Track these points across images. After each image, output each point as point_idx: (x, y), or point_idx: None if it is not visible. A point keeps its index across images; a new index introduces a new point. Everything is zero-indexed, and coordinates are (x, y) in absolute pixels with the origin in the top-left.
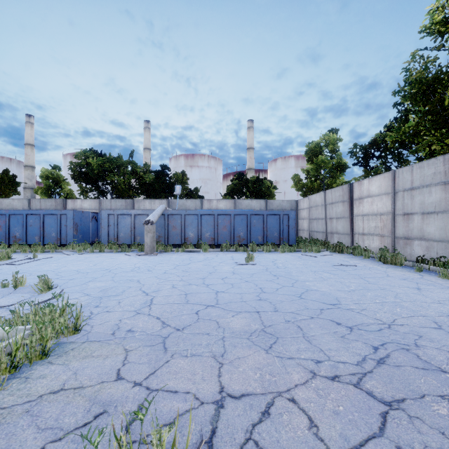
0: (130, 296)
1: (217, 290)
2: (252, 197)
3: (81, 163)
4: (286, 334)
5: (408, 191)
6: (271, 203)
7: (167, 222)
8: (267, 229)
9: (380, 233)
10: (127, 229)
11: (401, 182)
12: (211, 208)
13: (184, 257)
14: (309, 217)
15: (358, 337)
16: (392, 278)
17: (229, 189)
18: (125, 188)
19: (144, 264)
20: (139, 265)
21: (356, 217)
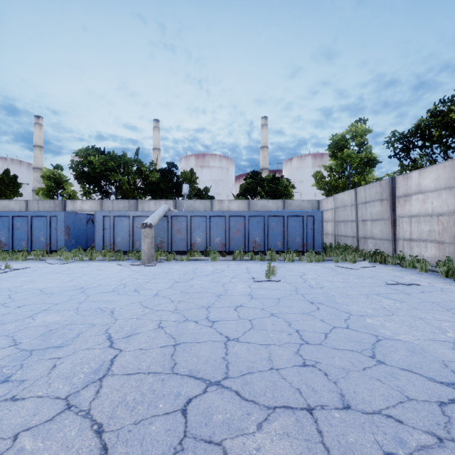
0: (80, 349)
1: (227, 336)
2: (267, 197)
3: (83, 162)
4: None
5: None
6: (289, 203)
7: (170, 225)
8: (288, 233)
9: (437, 239)
10: (124, 233)
11: None
12: (222, 209)
13: (188, 269)
14: (335, 219)
15: None
16: None
17: (242, 188)
18: (130, 188)
19: (134, 279)
20: (126, 281)
21: (399, 219)
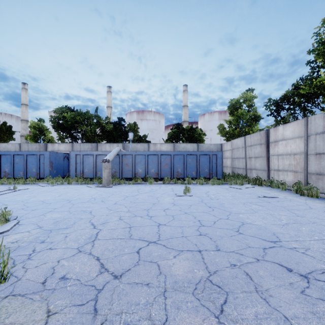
0: (78, 229)
1: (159, 223)
2: (187, 142)
3: (59, 117)
4: (236, 288)
5: (320, 134)
6: (201, 146)
7: (121, 161)
8: (200, 166)
9: (294, 170)
10: (90, 166)
11: (313, 127)
12: (156, 149)
13: (134, 189)
14: (232, 156)
15: (322, 294)
16: (316, 211)
17: (170, 135)
18: (92, 135)
19: (99, 195)
20: (95, 196)
21: (271, 157)
